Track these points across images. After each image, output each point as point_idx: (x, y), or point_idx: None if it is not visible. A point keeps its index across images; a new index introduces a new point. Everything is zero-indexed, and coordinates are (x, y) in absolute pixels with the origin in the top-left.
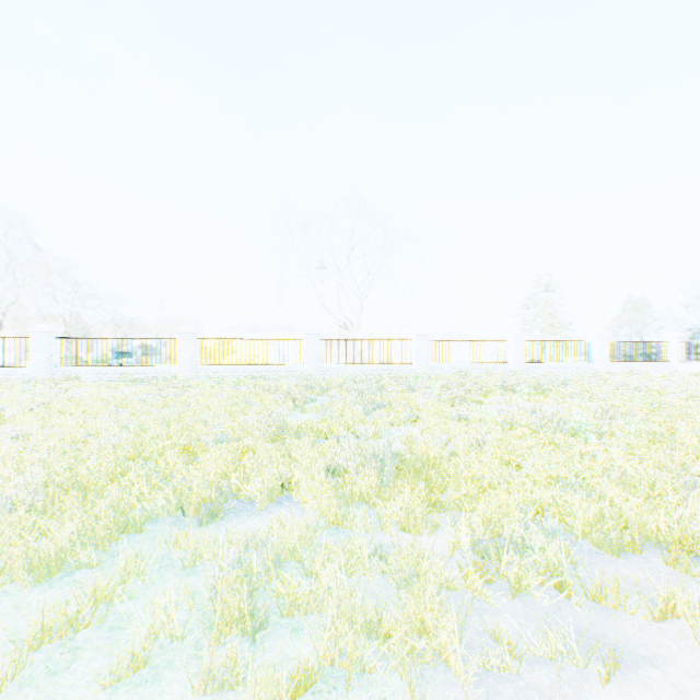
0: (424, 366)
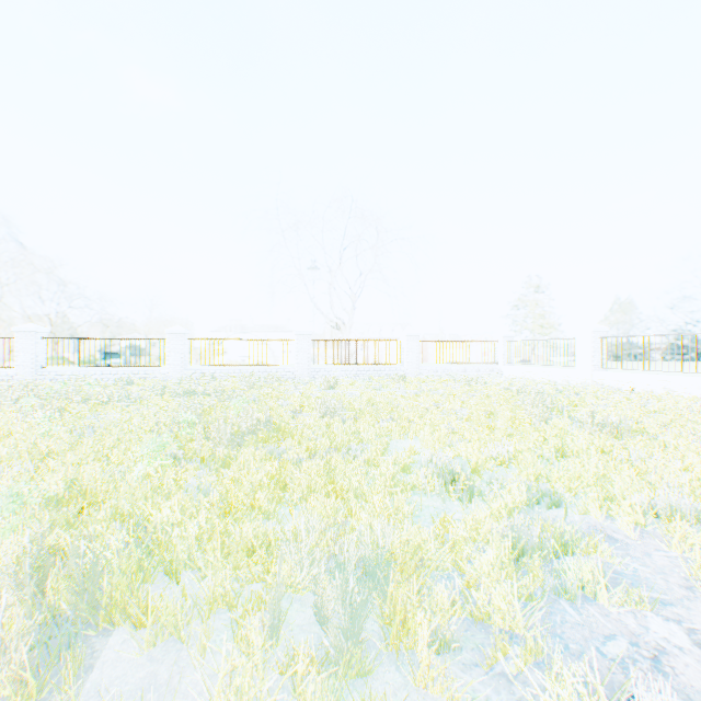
0: (180, 370)
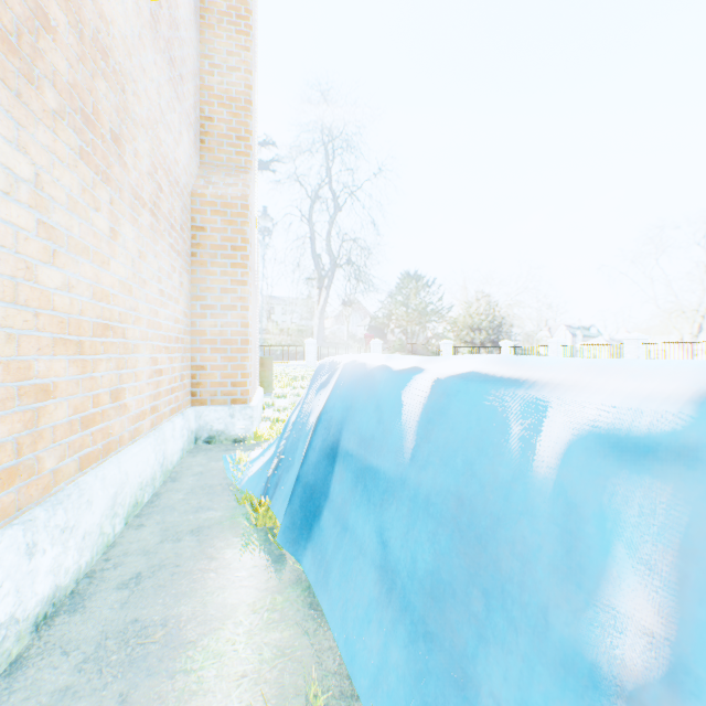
0: None
